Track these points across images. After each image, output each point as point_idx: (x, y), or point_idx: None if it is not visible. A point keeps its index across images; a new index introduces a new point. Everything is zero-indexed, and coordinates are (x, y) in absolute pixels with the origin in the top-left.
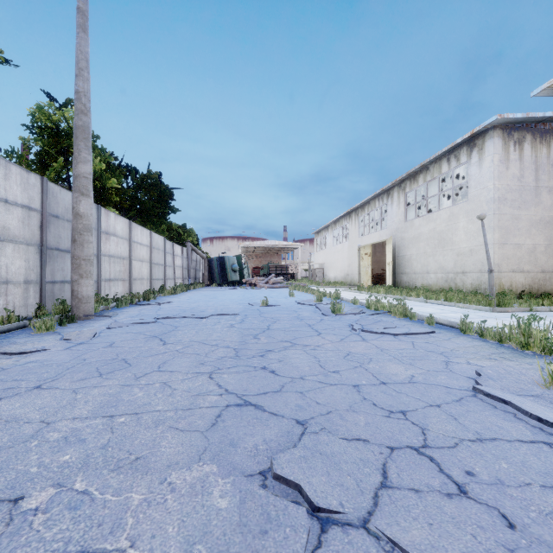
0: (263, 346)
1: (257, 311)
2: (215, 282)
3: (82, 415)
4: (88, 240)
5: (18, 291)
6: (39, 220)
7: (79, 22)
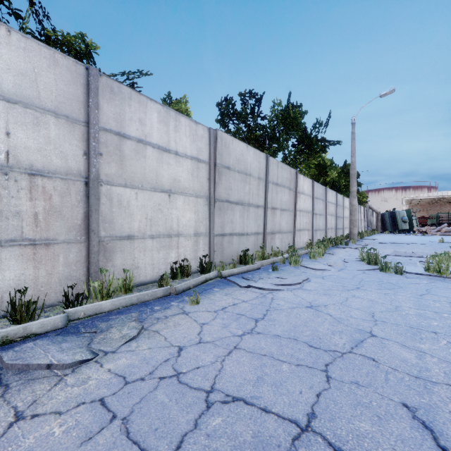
0: (445, 249)
1: (437, 244)
2: (387, 230)
3: (404, 251)
4: (356, 214)
5: (333, 231)
6: (335, 207)
7: (353, 137)
